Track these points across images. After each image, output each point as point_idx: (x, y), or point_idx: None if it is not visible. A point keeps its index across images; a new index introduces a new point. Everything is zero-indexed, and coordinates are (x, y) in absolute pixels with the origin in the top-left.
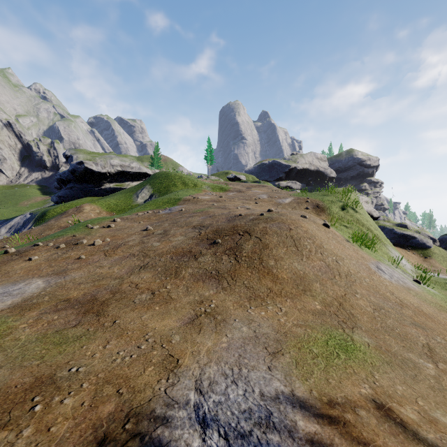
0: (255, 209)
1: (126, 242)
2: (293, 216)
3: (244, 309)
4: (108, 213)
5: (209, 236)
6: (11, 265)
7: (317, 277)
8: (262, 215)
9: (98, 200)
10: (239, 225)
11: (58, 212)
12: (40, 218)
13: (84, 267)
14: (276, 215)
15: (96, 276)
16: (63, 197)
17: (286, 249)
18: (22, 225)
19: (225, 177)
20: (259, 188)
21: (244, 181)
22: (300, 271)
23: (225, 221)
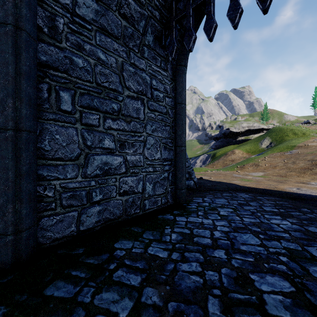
0: None
1: (278, 165)
2: None
3: None
4: (246, 153)
5: (316, 163)
6: (244, 170)
7: None
8: None
9: (240, 147)
10: None
11: (220, 153)
12: (213, 156)
13: (269, 171)
14: None
15: (276, 172)
16: (217, 146)
17: None
18: (206, 159)
19: None
20: None
21: None
22: None
23: None
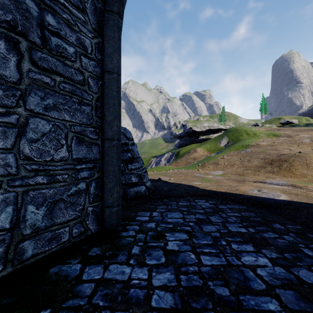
0: (296, 150)
1: (235, 163)
2: (311, 154)
3: (281, 178)
4: (207, 152)
5: (269, 162)
6: (205, 168)
7: (311, 175)
8: (294, 154)
9: (201, 145)
10: (282, 158)
11: (184, 152)
12: (177, 155)
13: (228, 169)
14: (302, 154)
15: (234, 171)
16: (181, 144)
17: (301, 166)
18: (170, 157)
19: (277, 122)
20: (307, 133)
21: (296, 124)
22: (305, 173)
23: (276, 156)
